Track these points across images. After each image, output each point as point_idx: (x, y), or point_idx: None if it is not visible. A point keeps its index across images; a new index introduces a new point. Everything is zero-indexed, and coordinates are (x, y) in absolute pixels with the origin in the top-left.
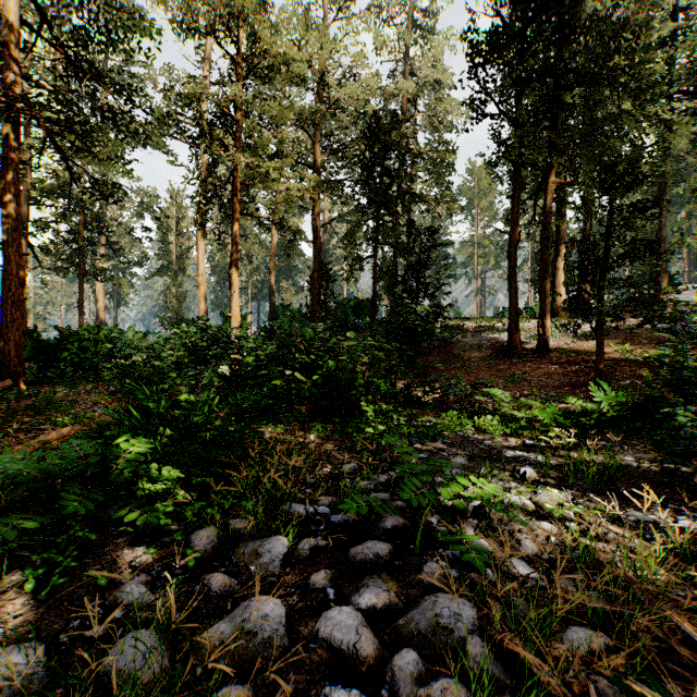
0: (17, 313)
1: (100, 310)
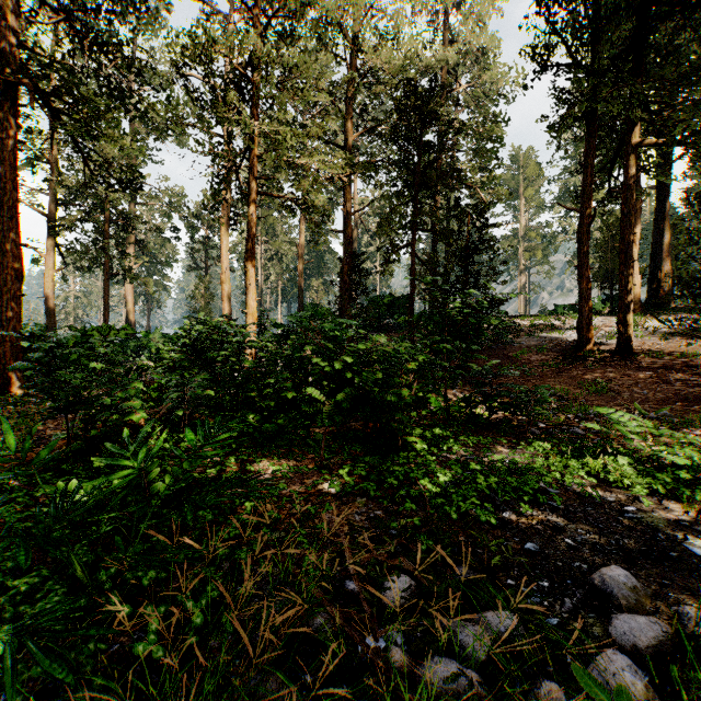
0: (14, 310)
1: (130, 312)
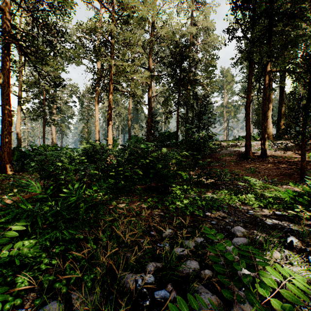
0: (8, 138)
1: (54, 138)
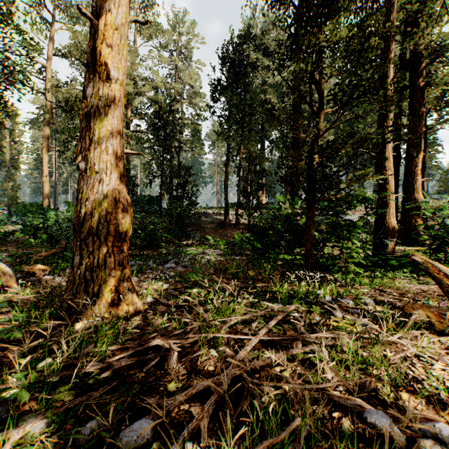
0: None
1: None
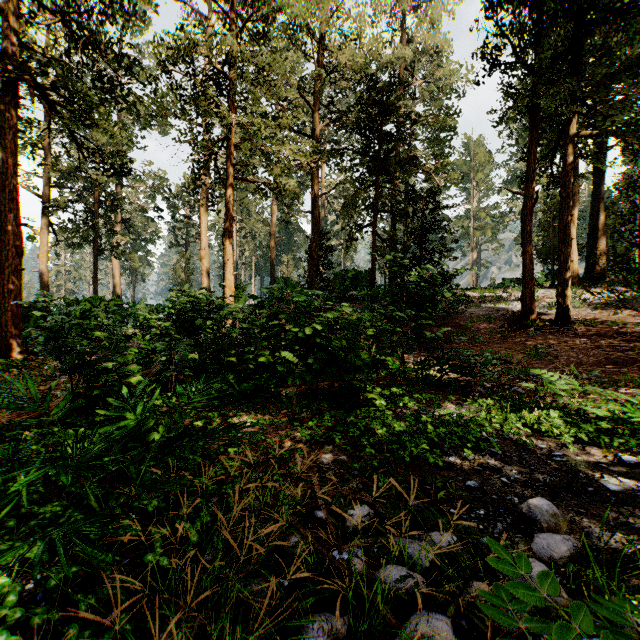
0: (14, 283)
1: (117, 285)
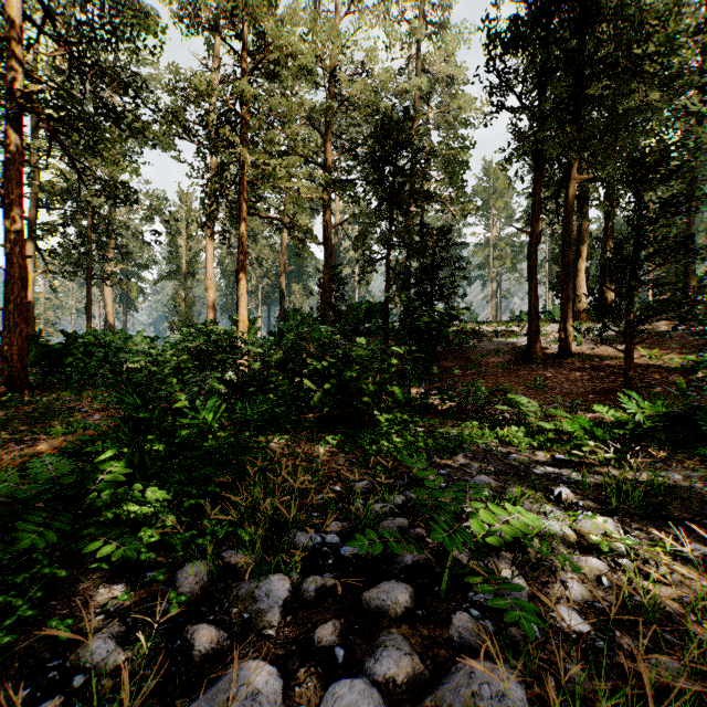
0: (20, 317)
1: (109, 315)
